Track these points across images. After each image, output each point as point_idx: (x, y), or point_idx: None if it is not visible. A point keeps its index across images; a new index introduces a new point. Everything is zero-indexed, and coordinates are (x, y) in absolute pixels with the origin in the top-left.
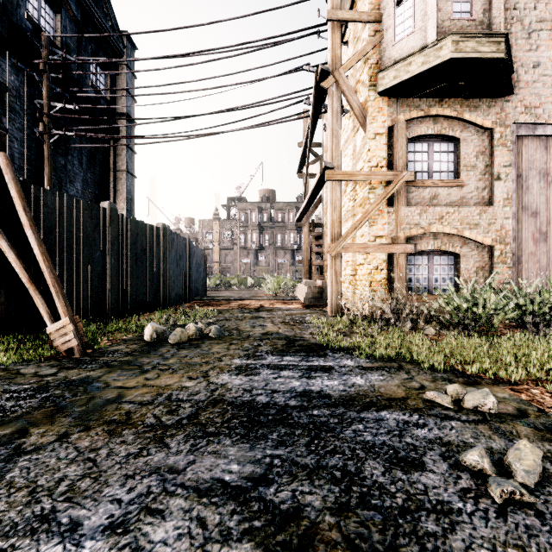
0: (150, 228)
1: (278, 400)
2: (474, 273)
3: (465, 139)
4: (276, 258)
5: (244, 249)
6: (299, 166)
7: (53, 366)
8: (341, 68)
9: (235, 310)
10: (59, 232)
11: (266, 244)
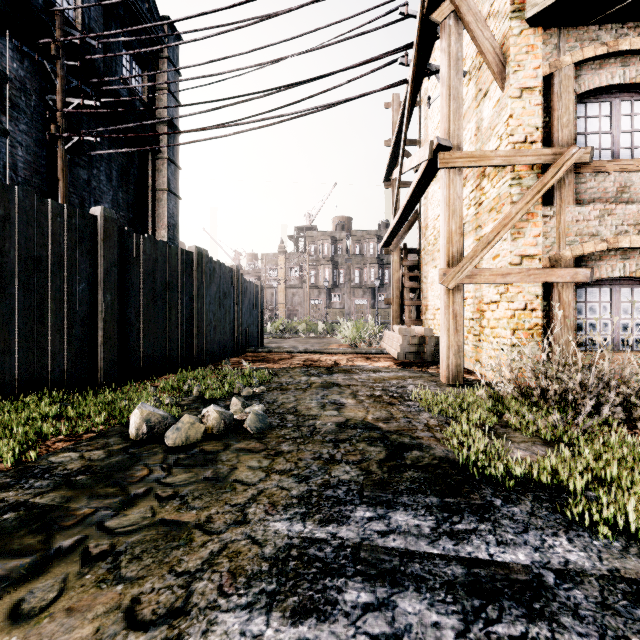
0: (177, 251)
1: None
2: None
3: None
4: (353, 298)
5: (314, 288)
6: (387, 171)
7: None
8: None
9: (297, 371)
10: (3, 249)
11: (340, 282)
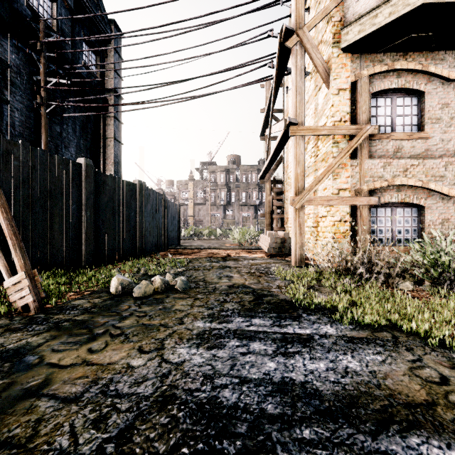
0: (127, 184)
1: (248, 401)
2: (439, 225)
3: (430, 92)
4: (241, 212)
5: (214, 205)
6: (262, 130)
7: (0, 326)
8: (305, 27)
9: (203, 259)
10: (31, 185)
11: (232, 201)
